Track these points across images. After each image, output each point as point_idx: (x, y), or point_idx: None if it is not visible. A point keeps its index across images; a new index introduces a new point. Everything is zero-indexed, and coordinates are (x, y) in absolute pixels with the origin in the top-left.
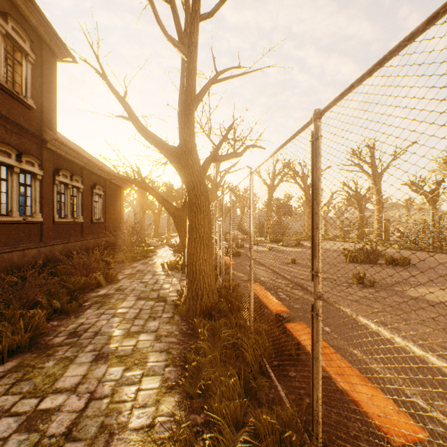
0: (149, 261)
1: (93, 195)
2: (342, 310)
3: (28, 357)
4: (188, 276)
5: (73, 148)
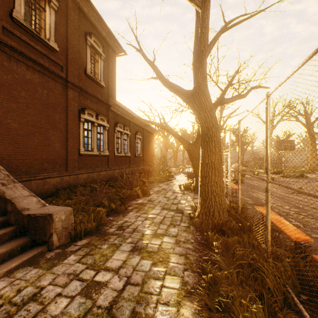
0: (170, 183)
1: (136, 138)
2: None
3: (94, 239)
4: (201, 195)
5: (124, 109)
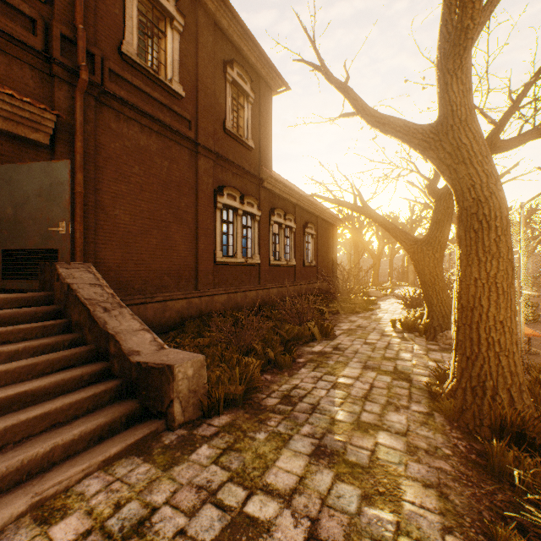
0: (370, 315)
1: (305, 235)
2: None
3: (241, 416)
4: (460, 349)
5: (286, 184)
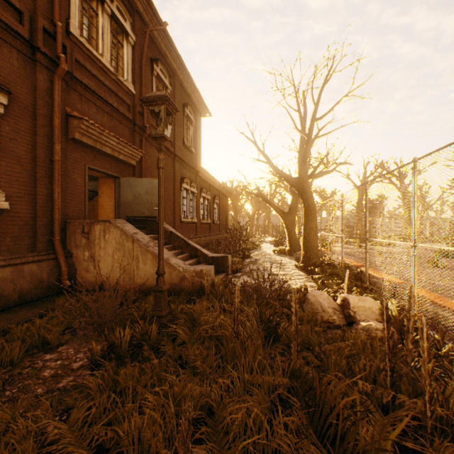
0: (260, 250)
1: (214, 203)
2: (371, 239)
3: (243, 273)
4: (304, 249)
5: (209, 173)
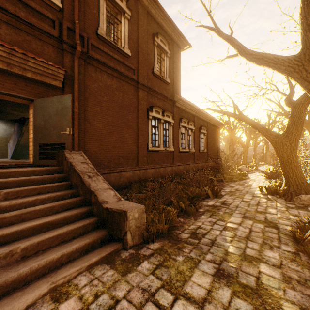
0: (243, 183)
1: (200, 133)
2: None
3: (166, 244)
4: None
5: (189, 103)
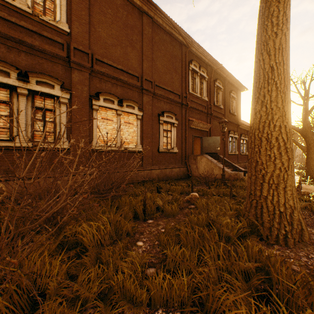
0: None
1: None
2: None
3: None
4: (305, 170)
5: (246, 125)
